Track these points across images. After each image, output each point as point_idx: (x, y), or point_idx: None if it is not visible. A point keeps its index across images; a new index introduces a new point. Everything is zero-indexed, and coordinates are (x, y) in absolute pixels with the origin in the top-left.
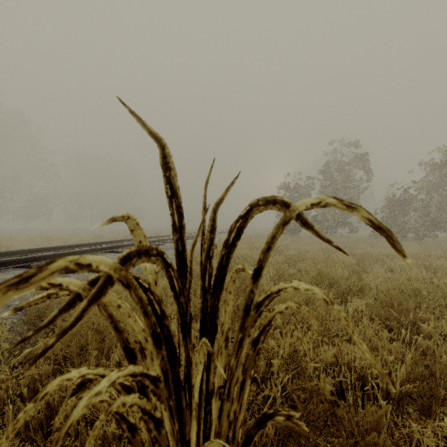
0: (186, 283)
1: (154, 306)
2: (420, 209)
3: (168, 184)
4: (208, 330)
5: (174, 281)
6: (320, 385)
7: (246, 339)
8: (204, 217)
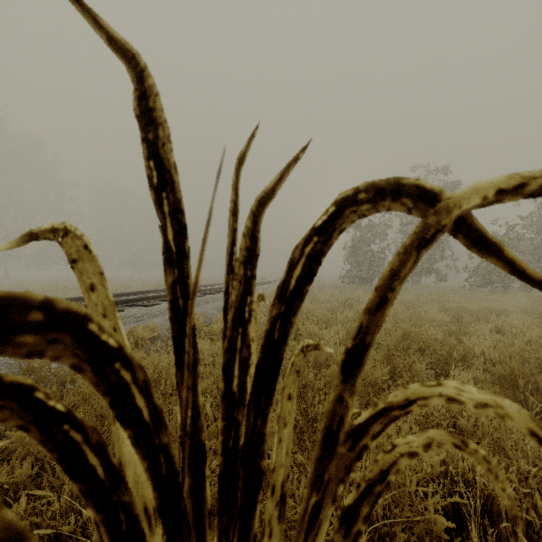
0: (194, 378)
1: (87, 457)
2: (529, 252)
3: (152, 158)
4: (242, 480)
5: (136, 392)
6: (443, 535)
7: (328, 509)
8: (212, 200)
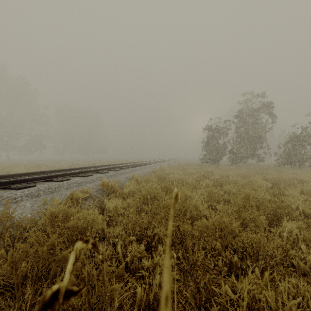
0: None
1: None
2: None
3: None
4: None
5: None
6: None
7: None
8: None
